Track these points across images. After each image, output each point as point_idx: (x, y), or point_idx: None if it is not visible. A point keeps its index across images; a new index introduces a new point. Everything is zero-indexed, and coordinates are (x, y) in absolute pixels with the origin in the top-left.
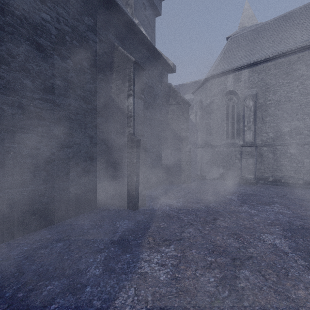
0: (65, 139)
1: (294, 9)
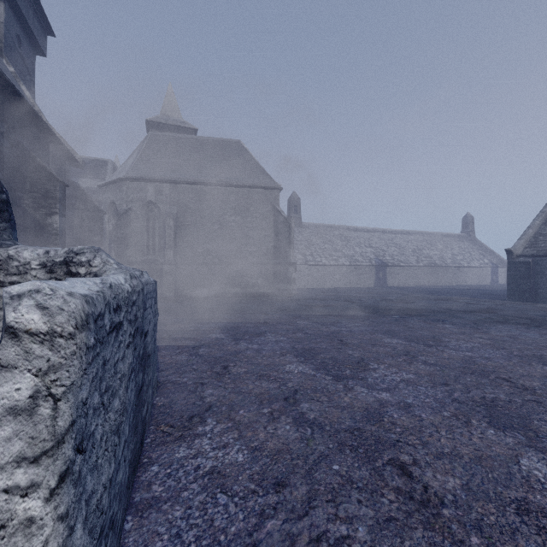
0: None
1: (210, 138)
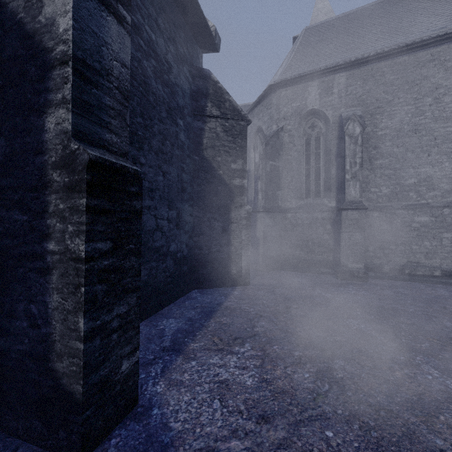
0: None
1: None
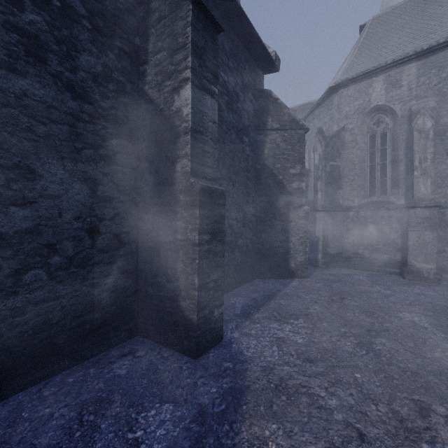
0: (8, 183)
1: None
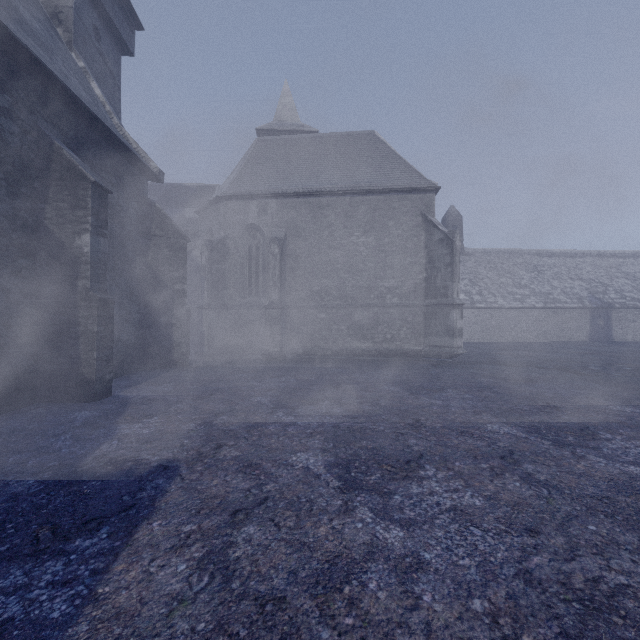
0: None
1: (331, 134)
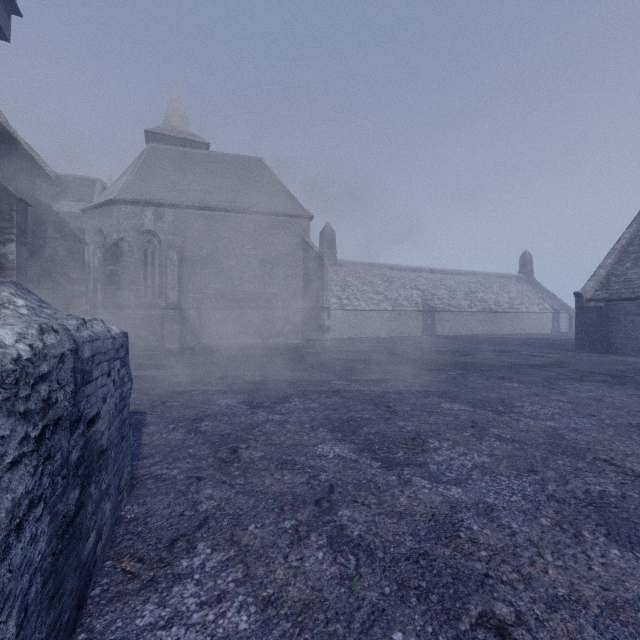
0: None
1: (224, 154)
